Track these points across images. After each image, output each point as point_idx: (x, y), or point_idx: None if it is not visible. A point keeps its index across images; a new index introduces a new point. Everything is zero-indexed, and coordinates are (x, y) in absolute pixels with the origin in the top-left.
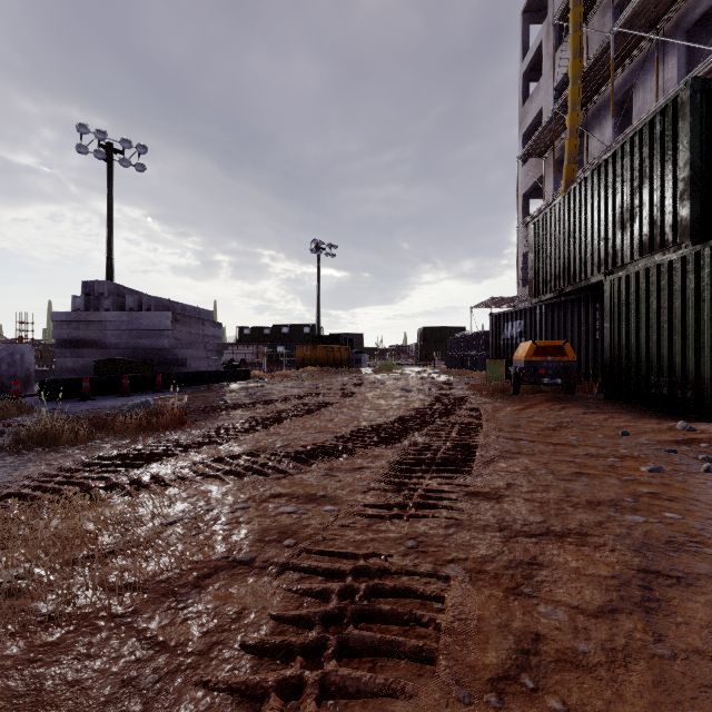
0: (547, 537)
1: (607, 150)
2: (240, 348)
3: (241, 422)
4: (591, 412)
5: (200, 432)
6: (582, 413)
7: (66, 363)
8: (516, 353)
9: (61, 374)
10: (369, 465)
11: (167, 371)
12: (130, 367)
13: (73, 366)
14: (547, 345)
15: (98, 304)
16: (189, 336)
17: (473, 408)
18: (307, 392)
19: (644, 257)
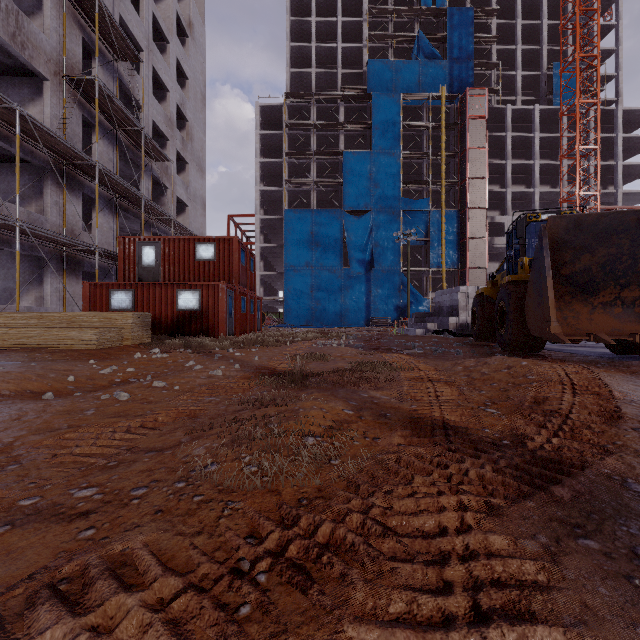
0: None
1: None
2: None
3: None
4: None
5: None
6: None
7: None
8: None
9: None
10: None
11: None
12: None
13: None
14: None
15: None
16: None
17: None
18: None
19: None
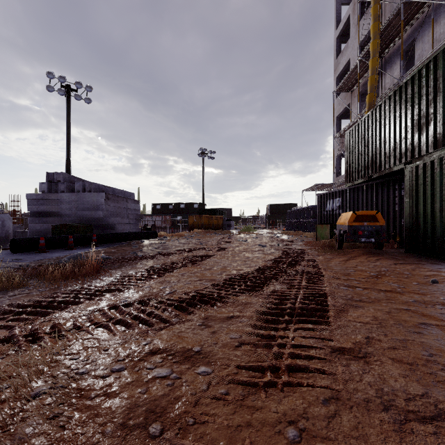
0: (444, 424)
1: (398, 83)
2: (154, 217)
3: (143, 271)
4: (399, 263)
5: (110, 279)
6: (393, 264)
7: (35, 227)
8: (339, 220)
9: (33, 234)
10: (240, 314)
11: (102, 232)
12: (76, 230)
13: (40, 229)
14: (364, 214)
15: (57, 188)
16: (117, 209)
17: (311, 259)
18: (194, 247)
19: (438, 150)
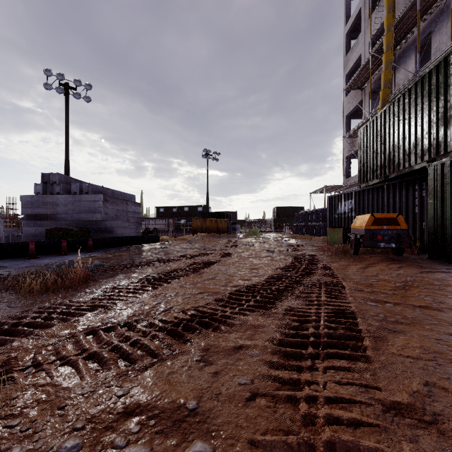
0: None
1: (414, 77)
2: (157, 221)
3: (136, 281)
4: (426, 271)
5: (98, 291)
6: (419, 272)
7: (30, 230)
8: (354, 223)
9: (27, 238)
10: (250, 343)
11: (99, 236)
12: (71, 234)
13: (35, 233)
14: (383, 217)
15: (52, 189)
16: (116, 212)
17: (325, 267)
18: (197, 252)
19: None
